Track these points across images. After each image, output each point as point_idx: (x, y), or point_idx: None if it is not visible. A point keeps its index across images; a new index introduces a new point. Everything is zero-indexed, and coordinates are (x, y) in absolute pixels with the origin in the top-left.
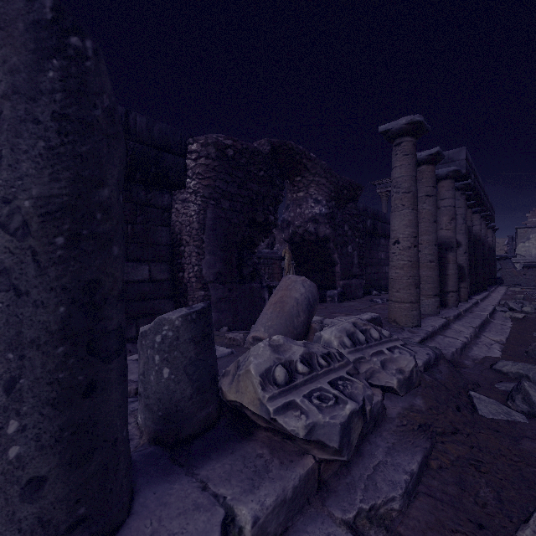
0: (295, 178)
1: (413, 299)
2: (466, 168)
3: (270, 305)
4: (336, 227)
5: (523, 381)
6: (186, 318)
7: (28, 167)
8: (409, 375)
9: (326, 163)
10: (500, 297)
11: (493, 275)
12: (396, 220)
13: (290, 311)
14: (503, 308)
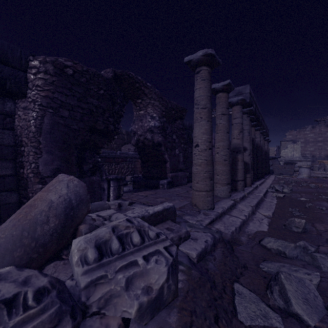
0: (137, 100)
1: (208, 188)
2: (249, 99)
3: (19, 209)
4: (166, 136)
5: (280, 272)
6: None
7: None
8: (158, 294)
9: (158, 91)
10: (271, 182)
11: (268, 168)
12: (196, 129)
13: (34, 218)
14: (272, 190)
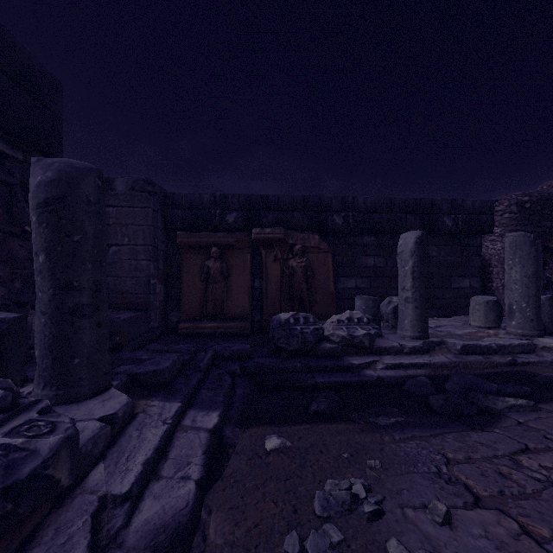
0: None
1: None
2: None
3: None
4: None
5: None
6: (546, 298)
7: (529, 266)
8: None
9: None
10: None
11: None
12: None
13: None
14: None
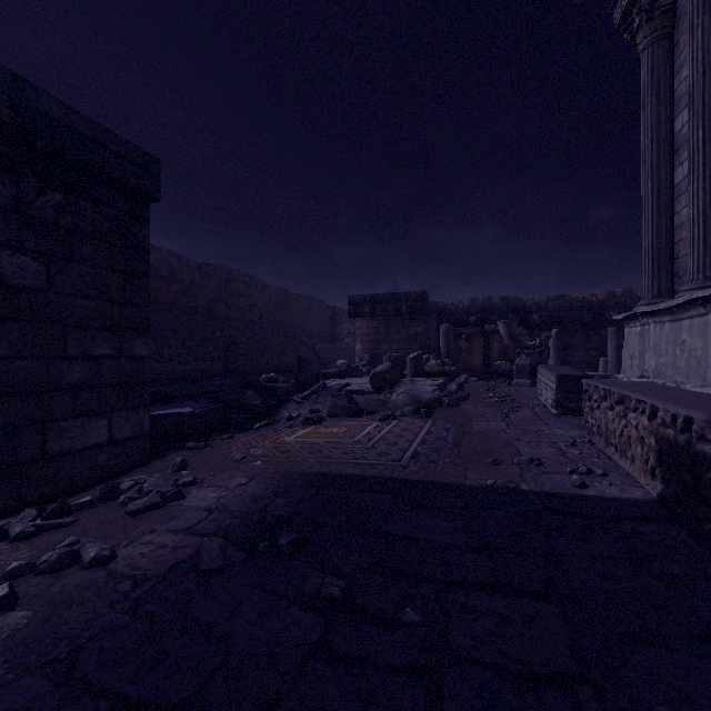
0: None
1: None
2: None
3: None
4: None
5: None
6: None
7: (614, 343)
8: None
9: None
10: None
11: None
12: None
13: None
14: None
